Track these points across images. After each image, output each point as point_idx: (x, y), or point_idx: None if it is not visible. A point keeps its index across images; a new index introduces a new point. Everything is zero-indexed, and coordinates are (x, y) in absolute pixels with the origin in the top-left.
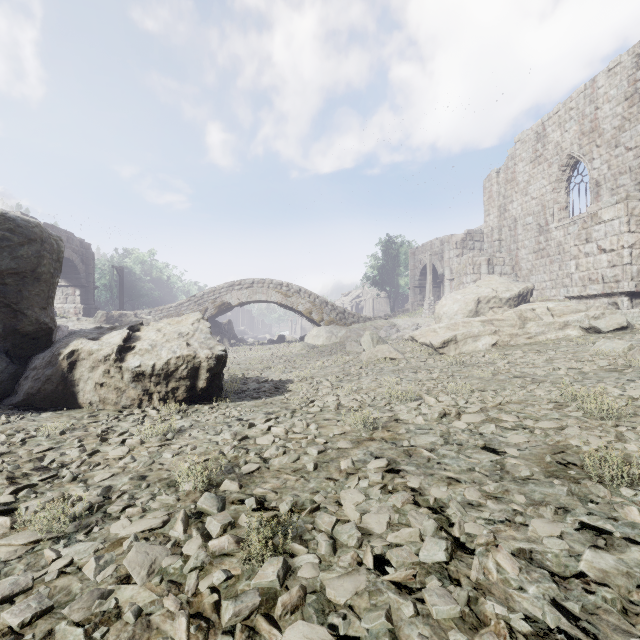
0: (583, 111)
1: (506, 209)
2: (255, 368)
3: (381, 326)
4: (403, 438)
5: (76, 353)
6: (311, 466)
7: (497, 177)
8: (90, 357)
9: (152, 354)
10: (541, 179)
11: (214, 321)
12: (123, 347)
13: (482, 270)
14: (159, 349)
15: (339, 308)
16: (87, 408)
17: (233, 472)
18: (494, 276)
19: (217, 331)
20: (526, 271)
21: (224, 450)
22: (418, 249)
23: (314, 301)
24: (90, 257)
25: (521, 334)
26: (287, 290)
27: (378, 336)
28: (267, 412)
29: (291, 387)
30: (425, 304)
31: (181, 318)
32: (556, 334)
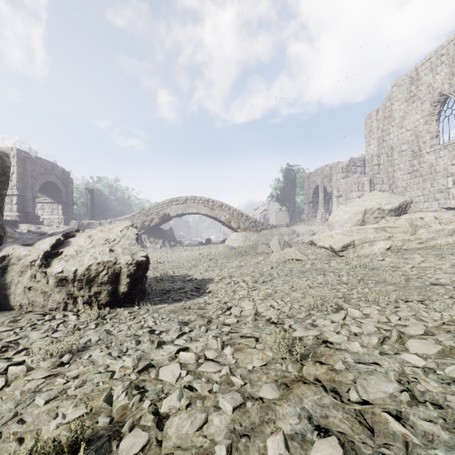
0: (453, 56)
1: (384, 140)
2: (185, 266)
3: (284, 232)
4: (345, 381)
5: (7, 258)
6: (222, 453)
7: (376, 115)
8: (19, 262)
9: (76, 260)
10: (415, 114)
11: (158, 228)
12: (50, 253)
13: (365, 188)
14: (82, 255)
15: (251, 218)
16: (18, 310)
17: (106, 453)
18: (377, 192)
19: (160, 236)
20: (401, 188)
21: (114, 392)
22: (311, 174)
23: (233, 213)
24: (69, 181)
25: (413, 239)
26: (212, 205)
27: (284, 240)
28: (182, 321)
29: (210, 288)
30: (318, 215)
31: (113, 225)
32: (446, 240)
